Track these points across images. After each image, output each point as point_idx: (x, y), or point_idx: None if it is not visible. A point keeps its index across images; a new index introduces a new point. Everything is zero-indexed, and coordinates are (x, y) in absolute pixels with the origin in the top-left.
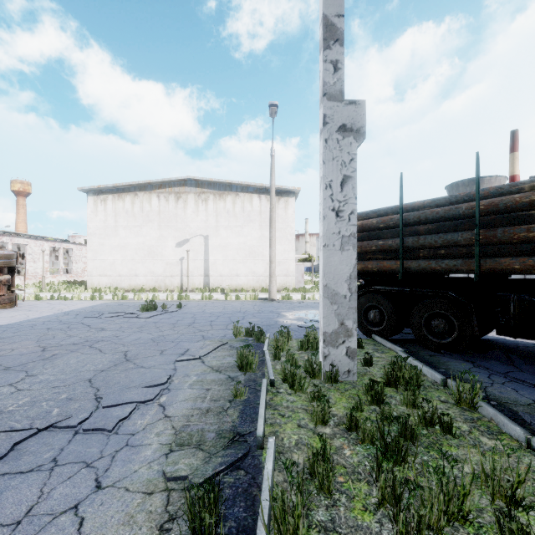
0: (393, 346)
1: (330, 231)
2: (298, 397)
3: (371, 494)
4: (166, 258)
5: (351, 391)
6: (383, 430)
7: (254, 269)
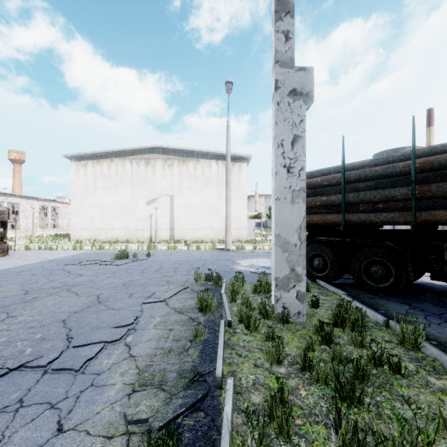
0: (336, 290)
1: (282, 185)
2: (254, 337)
3: (330, 438)
4: (138, 215)
5: (302, 331)
6: (338, 372)
7: (212, 224)
